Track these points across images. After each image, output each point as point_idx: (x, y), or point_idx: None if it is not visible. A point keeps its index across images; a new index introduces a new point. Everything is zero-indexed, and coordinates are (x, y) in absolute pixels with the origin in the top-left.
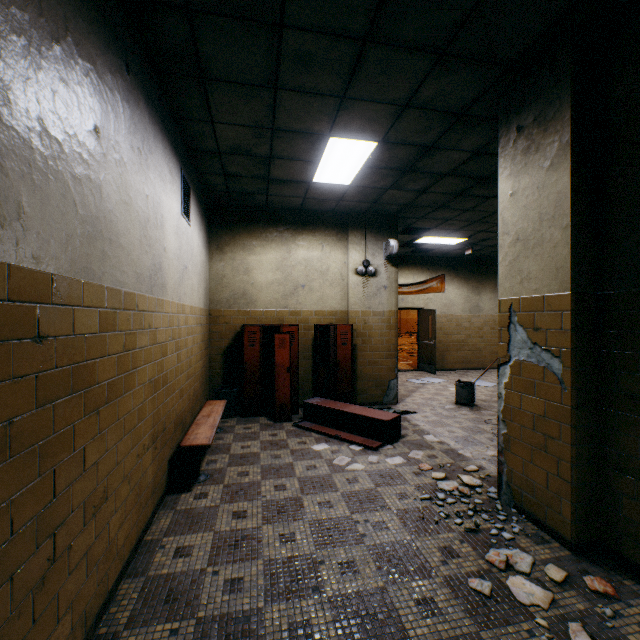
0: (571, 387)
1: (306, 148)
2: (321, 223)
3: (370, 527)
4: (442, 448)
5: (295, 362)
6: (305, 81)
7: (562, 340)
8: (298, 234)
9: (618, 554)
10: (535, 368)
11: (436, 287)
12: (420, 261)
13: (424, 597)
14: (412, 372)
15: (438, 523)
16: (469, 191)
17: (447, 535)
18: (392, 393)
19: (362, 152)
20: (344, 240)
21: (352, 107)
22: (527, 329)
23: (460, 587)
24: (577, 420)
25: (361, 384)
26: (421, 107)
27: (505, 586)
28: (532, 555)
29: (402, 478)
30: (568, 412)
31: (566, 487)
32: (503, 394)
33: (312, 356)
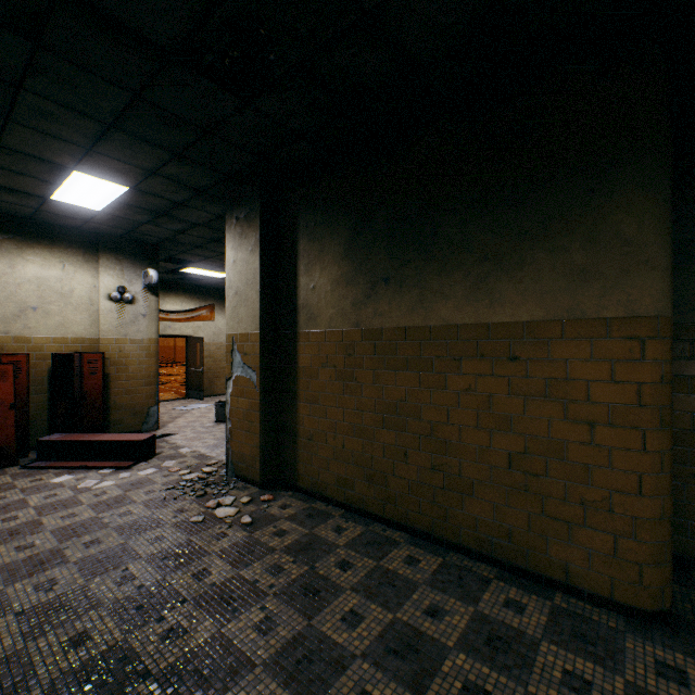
0: (261, 389)
1: (44, 170)
2: (62, 239)
3: (117, 517)
4: (194, 455)
5: (23, 397)
6: (46, 127)
7: (257, 360)
8: (28, 247)
9: (283, 481)
10: (245, 379)
11: (206, 316)
12: (190, 289)
13: (156, 536)
14: (181, 401)
15: (177, 499)
16: (223, 240)
17: (182, 503)
18: (153, 420)
19: (114, 190)
20: (94, 262)
21: (100, 158)
22: (242, 354)
23: (184, 524)
24: (264, 408)
25: (116, 414)
26: (168, 177)
27: (214, 514)
28: (237, 496)
29: (152, 481)
30: (259, 404)
31: (258, 450)
32: (230, 400)
33: (49, 389)
